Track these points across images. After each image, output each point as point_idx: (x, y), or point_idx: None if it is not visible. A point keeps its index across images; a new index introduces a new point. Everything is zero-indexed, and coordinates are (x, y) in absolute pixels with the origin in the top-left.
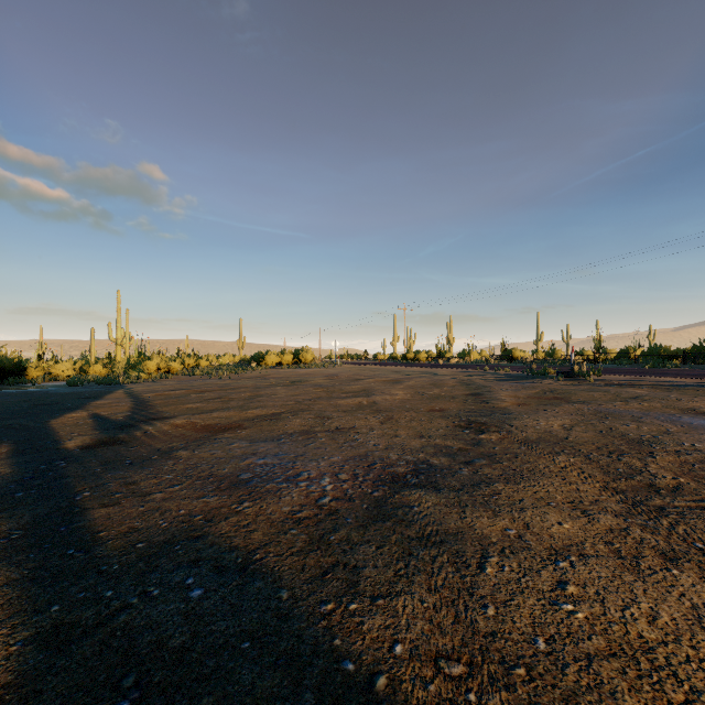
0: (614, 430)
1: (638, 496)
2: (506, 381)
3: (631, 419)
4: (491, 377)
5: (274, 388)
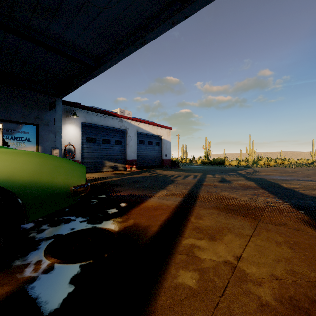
0: None
1: None
2: None
3: None
4: None
5: (307, 171)
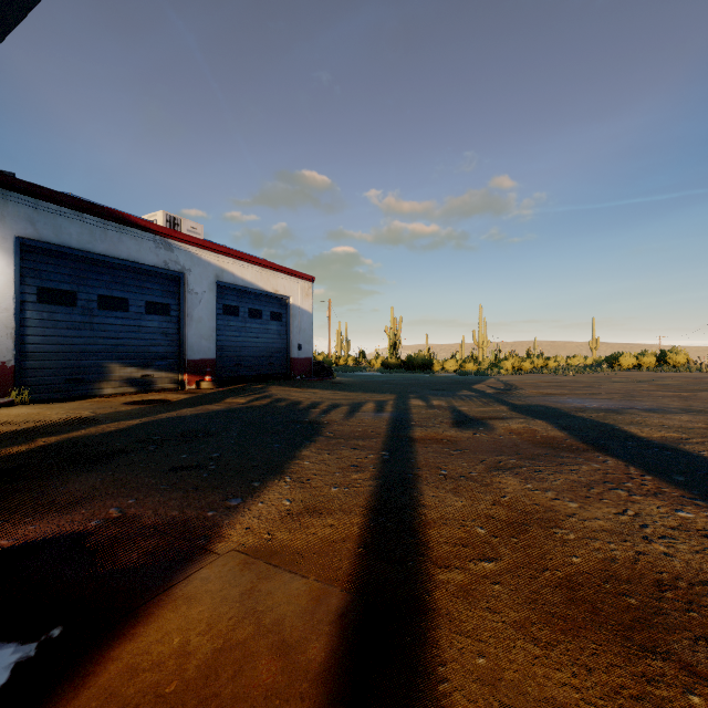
0: None
1: None
2: None
3: None
4: None
5: (610, 383)
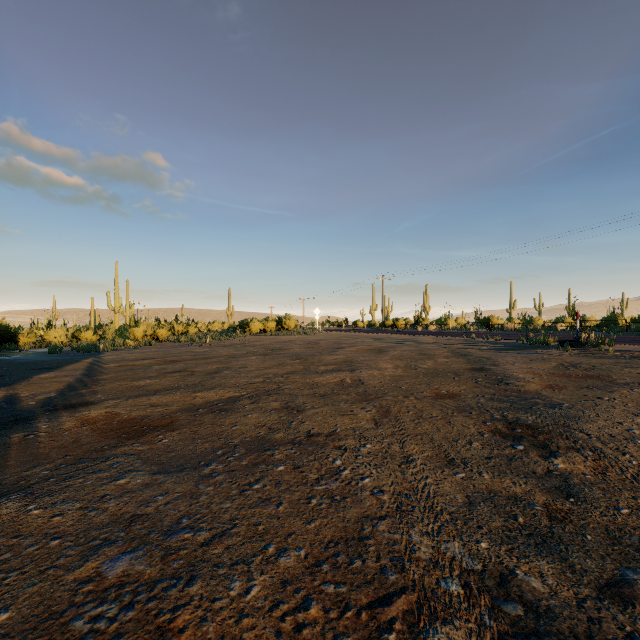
0: None
1: None
2: (504, 351)
3: None
4: (484, 346)
5: (248, 358)
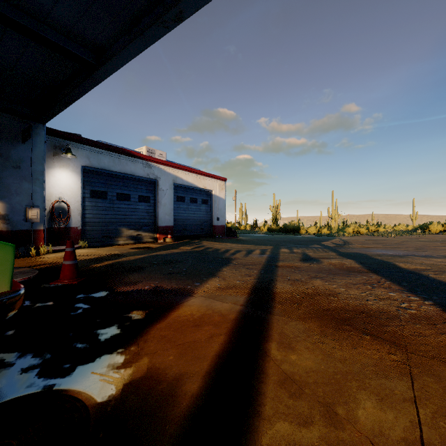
0: None
1: None
2: None
3: None
4: None
5: (414, 242)
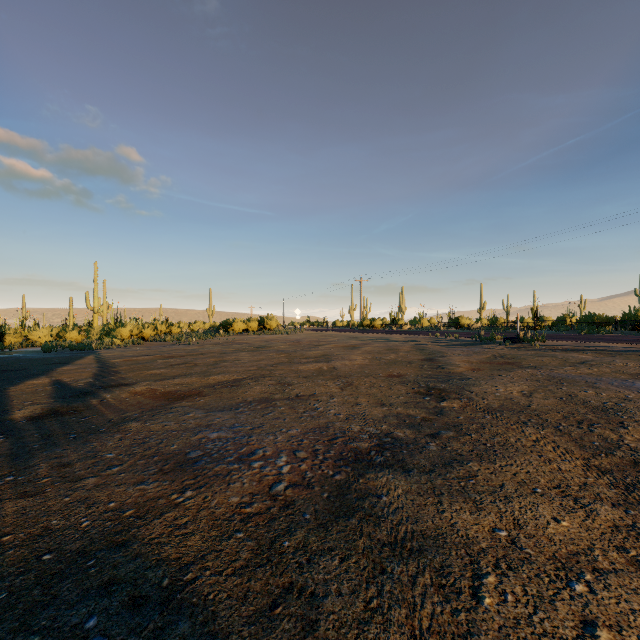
0: (573, 396)
1: (627, 477)
2: (457, 347)
3: (586, 384)
4: (443, 342)
5: (239, 353)
